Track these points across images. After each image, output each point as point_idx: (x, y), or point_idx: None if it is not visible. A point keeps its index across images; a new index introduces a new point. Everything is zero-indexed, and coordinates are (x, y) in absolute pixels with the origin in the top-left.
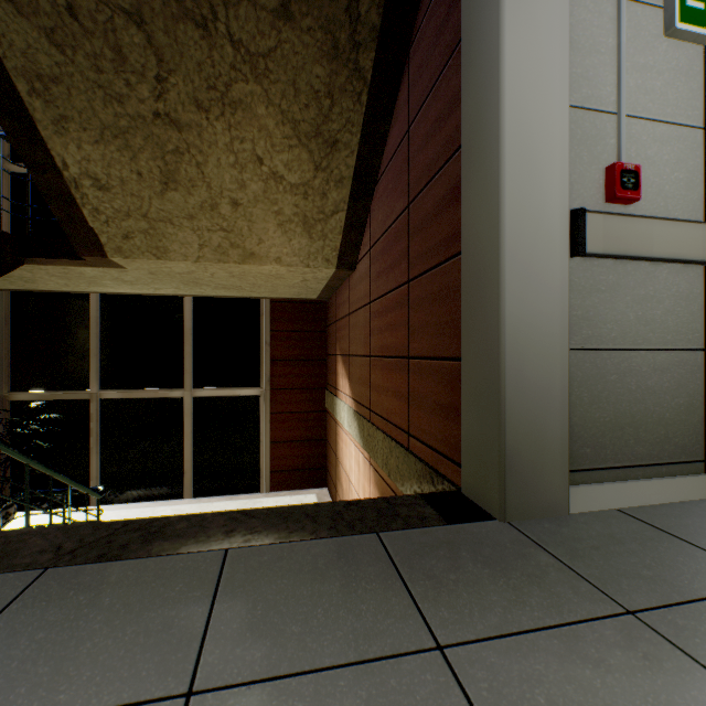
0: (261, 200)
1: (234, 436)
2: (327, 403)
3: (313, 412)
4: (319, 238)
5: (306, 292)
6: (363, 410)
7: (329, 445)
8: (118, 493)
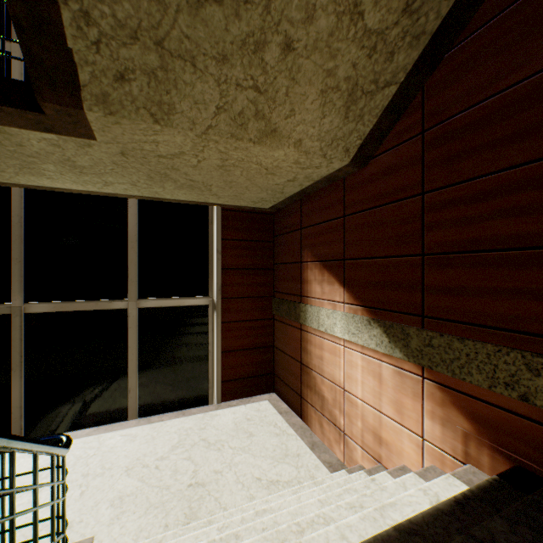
0: (320, 47)
1: (182, 347)
2: (277, 310)
3: (262, 319)
4: (353, 119)
5: (268, 199)
6: (395, 317)
7: (280, 351)
8: (48, 422)
